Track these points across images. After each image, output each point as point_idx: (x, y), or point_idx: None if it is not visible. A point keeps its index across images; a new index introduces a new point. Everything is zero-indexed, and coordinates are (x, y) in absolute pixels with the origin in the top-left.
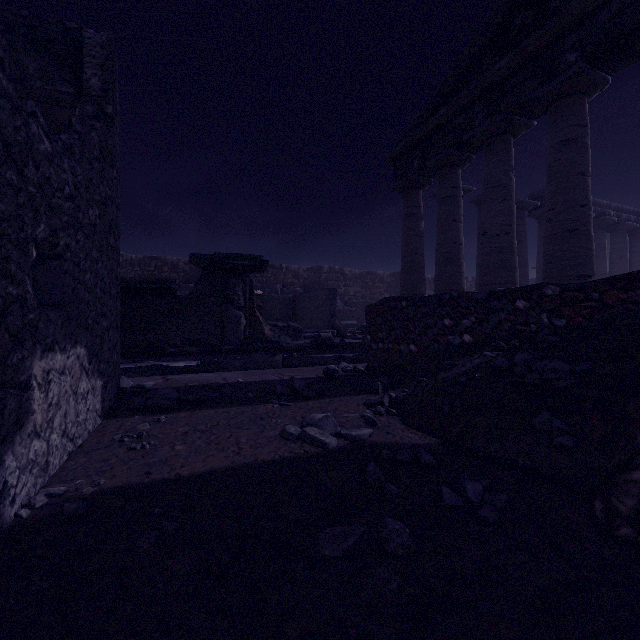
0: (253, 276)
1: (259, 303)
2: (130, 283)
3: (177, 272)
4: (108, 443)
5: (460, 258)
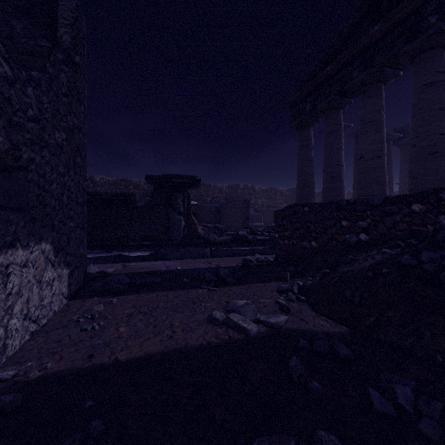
0: (191, 192)
1: (194, 210)
2: (104, 196)
3: (139, 189)
4: (66, 323)
5: (342, 176)
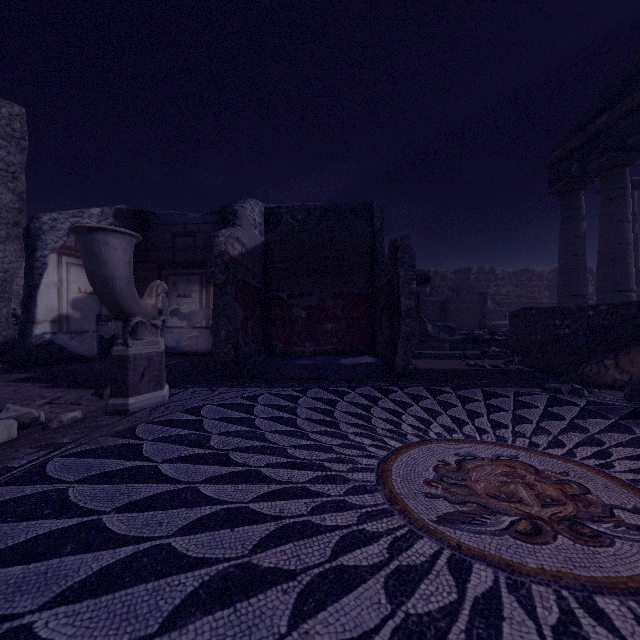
0: None
1: None
2: None
3: None
4: None
5: (627, 258)
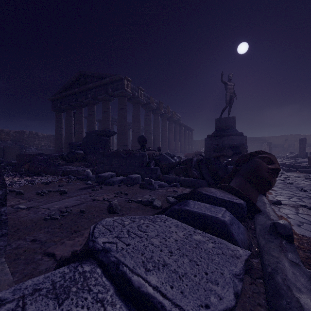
0: None
1: None
2: None
3: None
4: None
5: (72, 138)
